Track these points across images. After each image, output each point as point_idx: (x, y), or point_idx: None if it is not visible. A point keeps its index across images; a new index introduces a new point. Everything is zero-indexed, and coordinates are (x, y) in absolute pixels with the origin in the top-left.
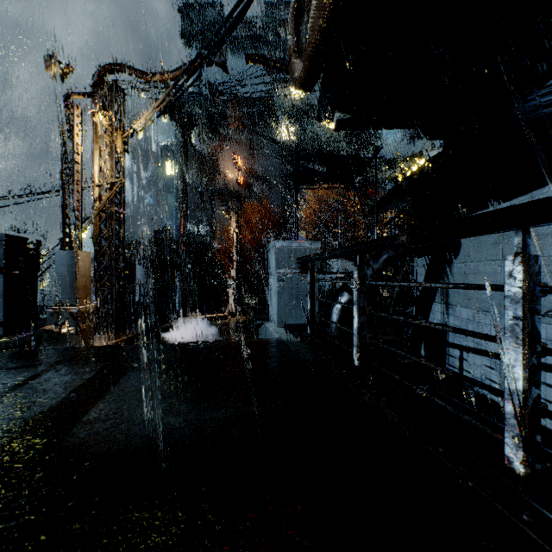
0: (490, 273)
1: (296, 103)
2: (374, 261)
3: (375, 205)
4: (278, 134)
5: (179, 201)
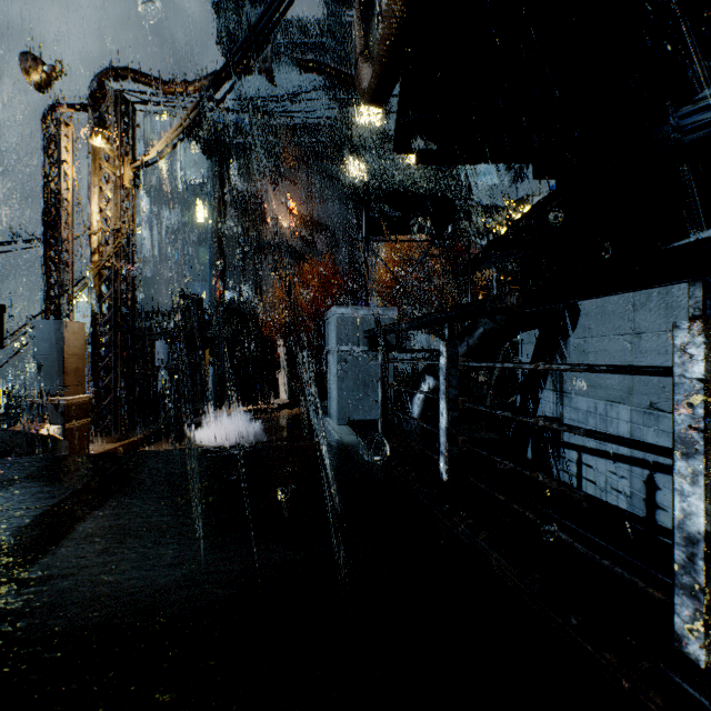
0: (617, 352)
1: (367, 133)
2: (468, 336)
3: (469, 262)
4: (343, 171)
5: (214, 257)
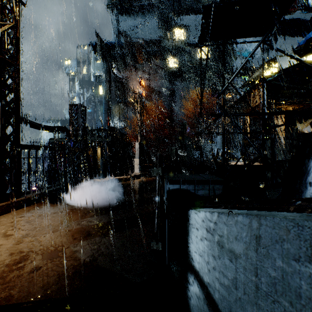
0: None
1: (178, 43)
2: None
3: None
4: (166, 64)
5: (106, 107)
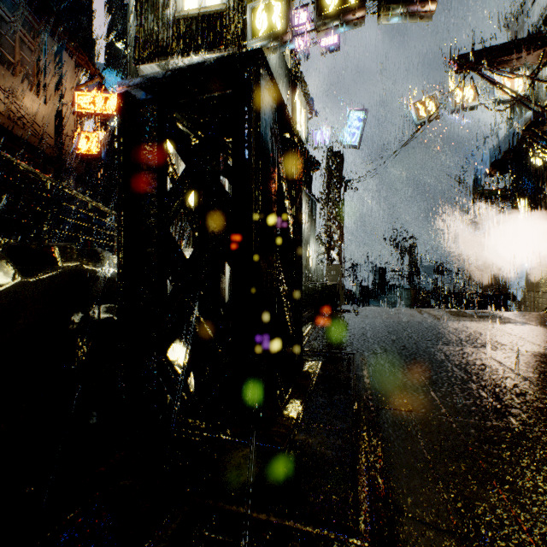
0: None
1: None
2: None
3: None
4: None
5: None
